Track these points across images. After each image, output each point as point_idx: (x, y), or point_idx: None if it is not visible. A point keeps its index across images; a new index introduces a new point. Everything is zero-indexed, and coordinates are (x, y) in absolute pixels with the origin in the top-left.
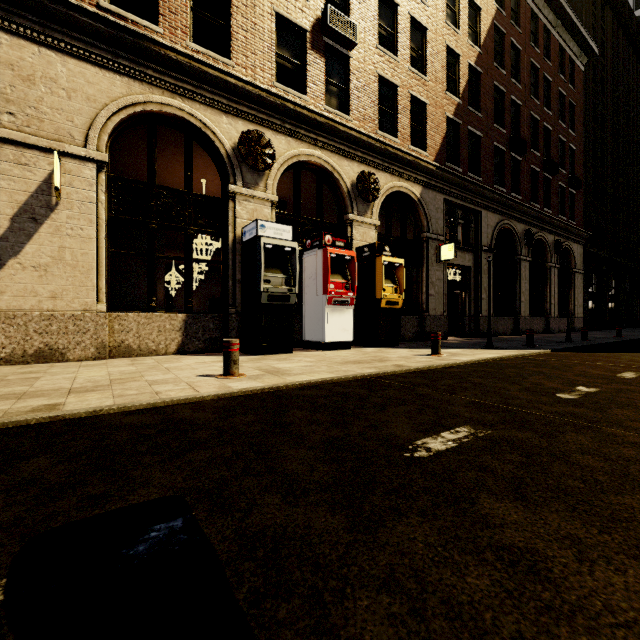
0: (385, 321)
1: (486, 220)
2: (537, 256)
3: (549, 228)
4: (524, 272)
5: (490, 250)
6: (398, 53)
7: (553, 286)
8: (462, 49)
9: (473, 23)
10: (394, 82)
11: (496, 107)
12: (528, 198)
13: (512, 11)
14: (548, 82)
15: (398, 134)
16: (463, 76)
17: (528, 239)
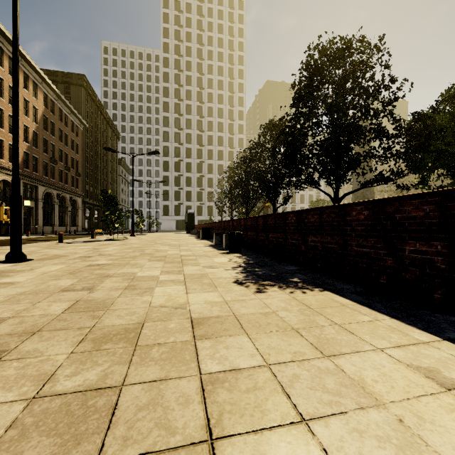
0: (4, 228)
1: (40, 189)
2: (62, 202)
3: (67, 192)
4: (56, 209)
5: (43, 208)
6: (4, 128)
7: (69, 214)
8: (30, 125)
9: (35, 112)
10: (3, 139)
11: (44, 144)
12: (58, 180)
13: (51, 107)
14: (67, 135)
15: (4, 158)
16: (31, 135)
17: (58, 196)
